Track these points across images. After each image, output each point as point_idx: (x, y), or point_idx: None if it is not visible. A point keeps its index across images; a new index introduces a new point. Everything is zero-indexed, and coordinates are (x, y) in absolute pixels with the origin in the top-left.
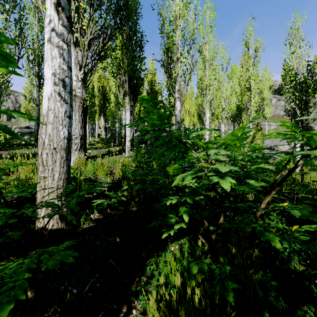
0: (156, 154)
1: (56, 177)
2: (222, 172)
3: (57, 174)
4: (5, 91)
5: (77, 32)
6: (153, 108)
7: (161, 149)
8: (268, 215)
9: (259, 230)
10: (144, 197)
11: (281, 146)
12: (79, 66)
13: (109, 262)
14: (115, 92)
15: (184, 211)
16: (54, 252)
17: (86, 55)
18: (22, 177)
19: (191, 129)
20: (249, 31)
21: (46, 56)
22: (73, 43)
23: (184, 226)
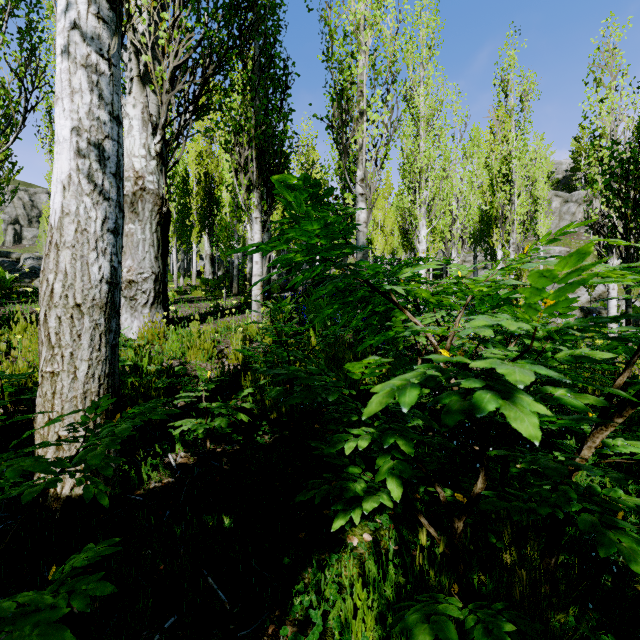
0: (318, 319)
1: (81, 372)
2: (498, 375)
3: (83, 366)
4: (7, 184)
5: (147, 54)
6: (309, 208)
7: (329, 308)
8: (565, 451)
9: (588, 524)
10: (291, 412)
11: (572, 295)
12: (152, 126)
13: (203, 582)
14: (231, 184)
15: (391, 469)
16: (20, 618)
17: (166, 103)
18: (19, 367)
19: (393, 259)
20: (509, 59)
21: (59, 88)
22: (139, 76)
23: (389, 503)
